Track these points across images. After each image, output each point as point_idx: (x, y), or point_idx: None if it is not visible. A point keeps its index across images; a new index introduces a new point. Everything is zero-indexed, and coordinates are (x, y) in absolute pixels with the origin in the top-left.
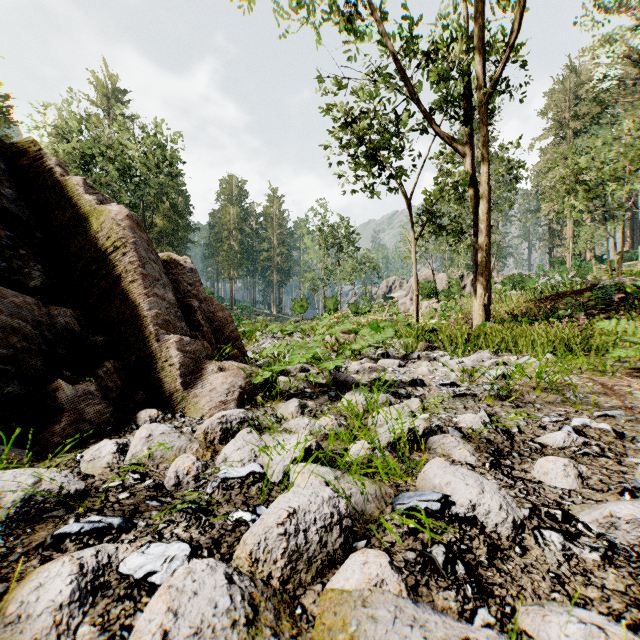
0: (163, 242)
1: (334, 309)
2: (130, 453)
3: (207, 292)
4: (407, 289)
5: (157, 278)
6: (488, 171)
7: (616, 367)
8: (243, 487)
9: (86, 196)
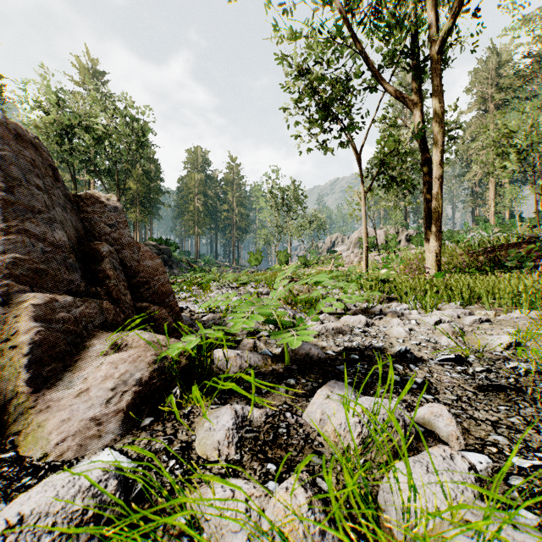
0: (137, 203)
1: (285, 261)
2: None
3: (174, 246)
4: (348, 244)
5: (40, 210)
6: (441, 121)
7: None
8: None
9: None
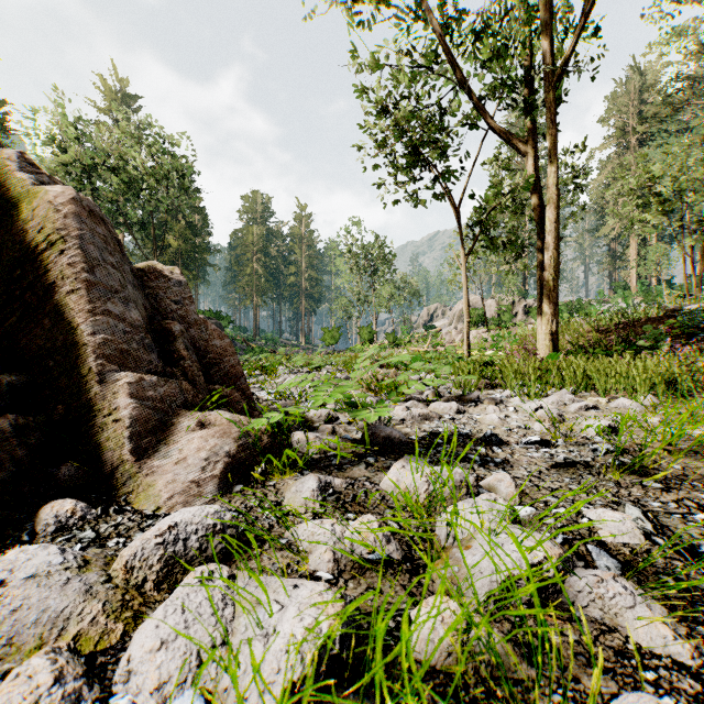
0: (178, 265)
1: (369, 339)
2: None
3: (227, 321)
4: (451, 317)
5: (116, 289)
6: (557, 171)
7: None
8: None
9: (21, 174)
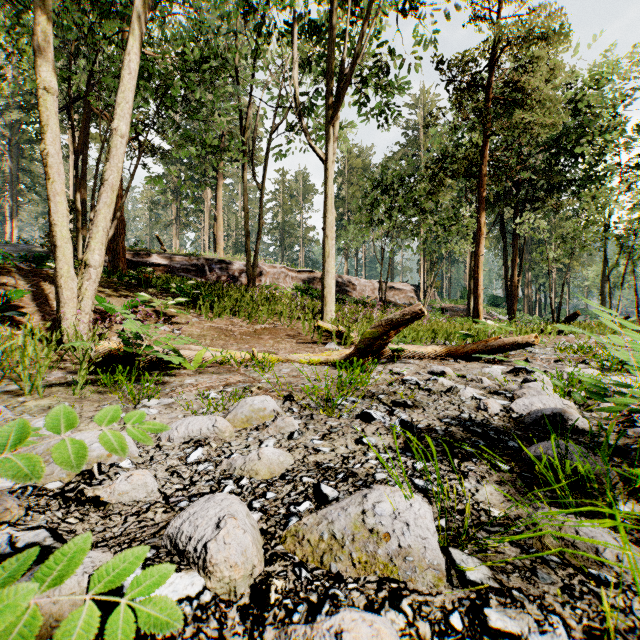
0: None
1: None
2: None
3: None
4: None
5: None
6: None
7: (46, 389)
8: None
9: None
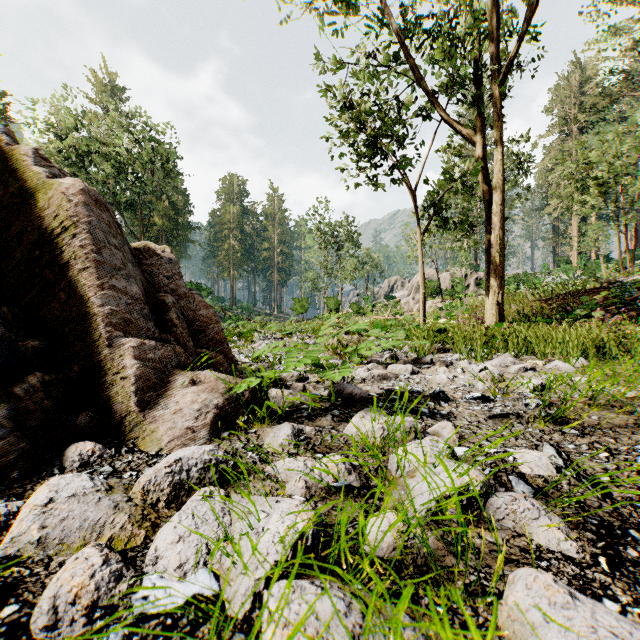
0: (162, 241)
1: (335, 309)
2: (9, 536)
3: (207, 292)
4: (409, 289)
5: (119, 267)
6: (502, 159)
7: None
8: (171, 639)
9: (36, 168)
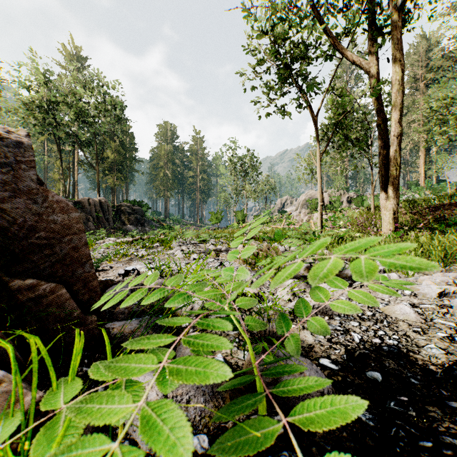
0: (114, 170)
1: (242, 220)
2: None
3: (146, 207)
4: (296, 205)
5: None
6: (400, 79)
7: None
8: None
9: None
